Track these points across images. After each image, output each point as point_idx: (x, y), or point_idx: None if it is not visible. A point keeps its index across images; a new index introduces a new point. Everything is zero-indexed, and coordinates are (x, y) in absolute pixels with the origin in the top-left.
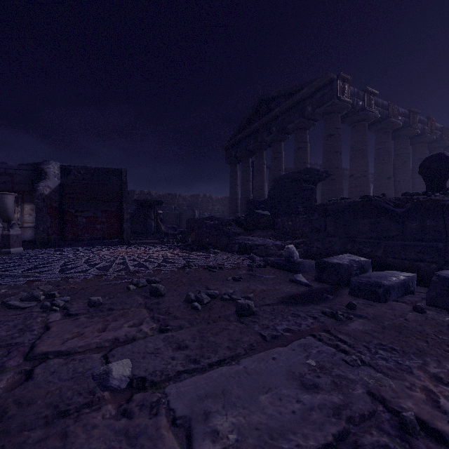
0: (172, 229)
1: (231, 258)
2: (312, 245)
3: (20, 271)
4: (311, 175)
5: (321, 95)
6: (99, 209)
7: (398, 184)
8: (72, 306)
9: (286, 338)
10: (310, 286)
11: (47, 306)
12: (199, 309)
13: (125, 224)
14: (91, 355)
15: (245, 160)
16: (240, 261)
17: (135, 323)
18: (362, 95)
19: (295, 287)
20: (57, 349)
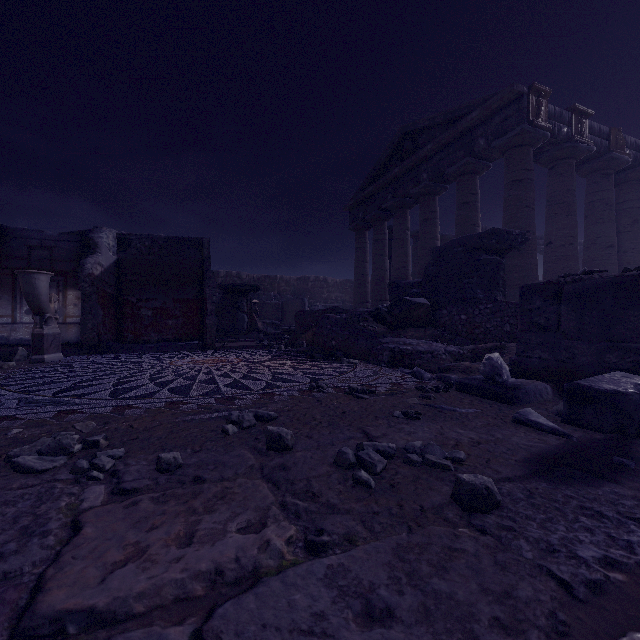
0: (272, 326)
1: (381, 374)
2: (529, 353)
3: (50, 394)
4: (498, 239)
5: (502, 120)
6: (171, 297)
7: (624, 256)
8: (127, 470)
9: (629, 594)
10: (566, 435)
11: (82, 470)
12: (372, 486)
13: (209, 319)
14: (164, 630)
15: (379, 224)
16: (398, 379)
17: (252, 522)
18: (567, 118)
19: (533, 435)
20: (89, 600)
